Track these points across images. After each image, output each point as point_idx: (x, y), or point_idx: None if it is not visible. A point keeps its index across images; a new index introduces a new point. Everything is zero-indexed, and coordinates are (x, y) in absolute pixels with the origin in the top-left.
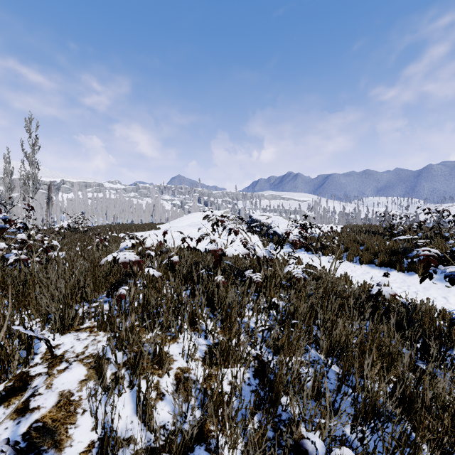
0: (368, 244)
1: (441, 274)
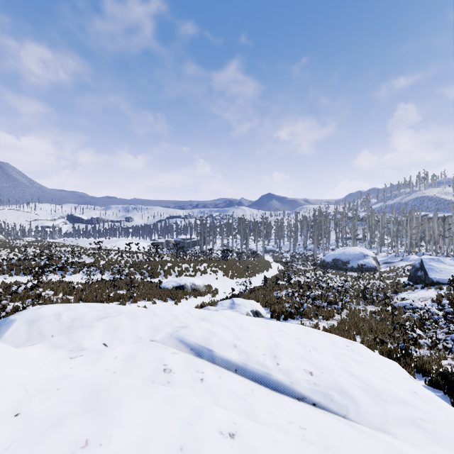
0: (24, 265)
1: (61, 272)
